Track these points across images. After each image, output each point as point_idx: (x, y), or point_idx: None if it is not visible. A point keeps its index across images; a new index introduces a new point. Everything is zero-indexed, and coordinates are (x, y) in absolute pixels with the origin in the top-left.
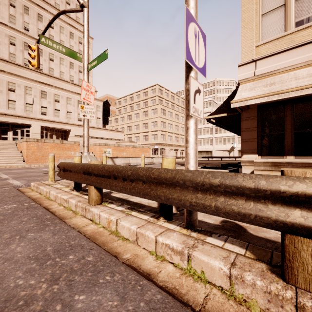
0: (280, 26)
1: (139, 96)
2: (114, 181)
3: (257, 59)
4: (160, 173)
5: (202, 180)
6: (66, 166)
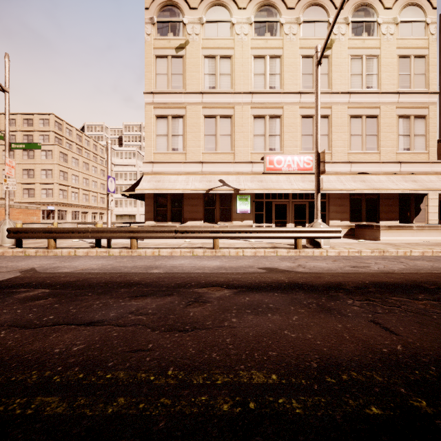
0: (165, 146)
1: (13, 122)
2: (73, 234)
3: (154, 162)
4: (98, 229)
5: (113, 230)
6: (22, 230)
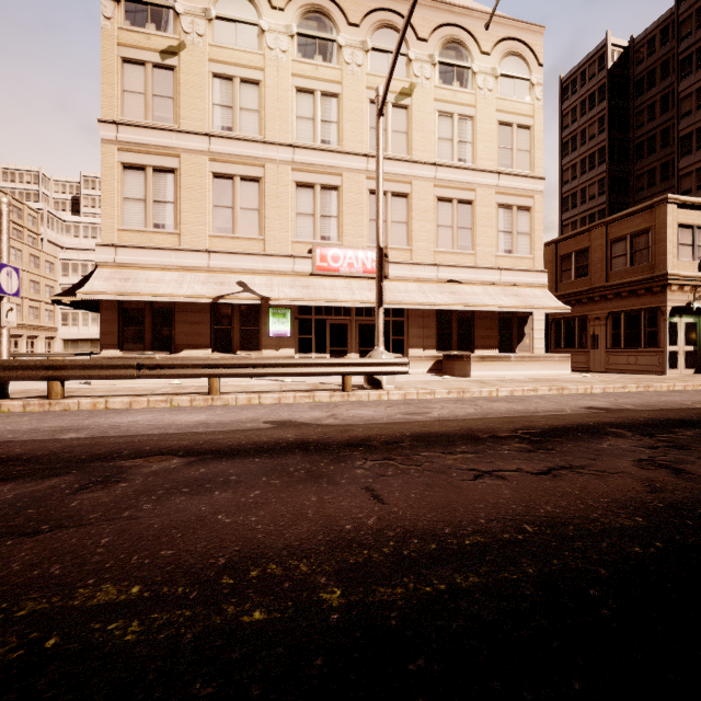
0: (141, 220)
1: None
2: None
3: (118, 246)
4: None
5: (9, 364)
6: None
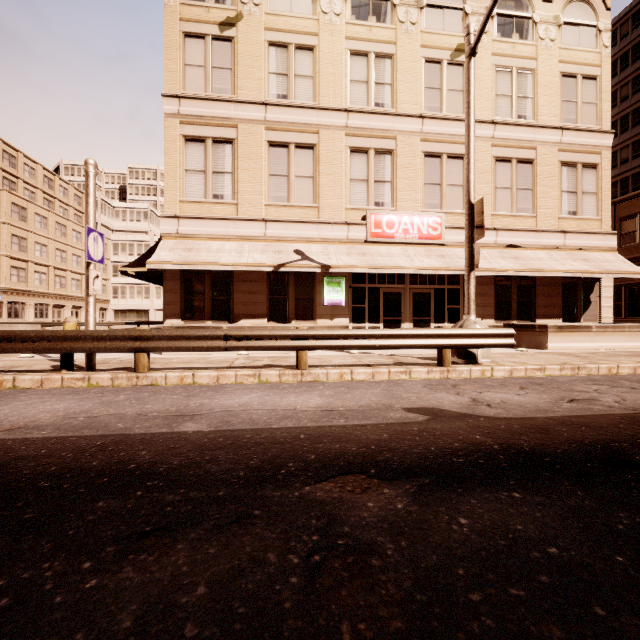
0: (201, 191)
1: None
2: (9, 344)
3: (180, 217)
4: (66, 333)
5: (97, 334)
6: None
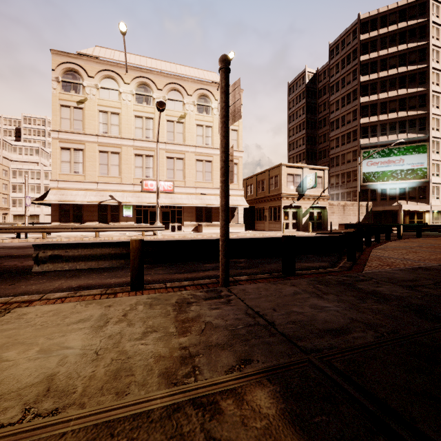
0: (68, 170)
1: None
2: (1, 230)
3: (59, 180)
4: (20, 227)
5: (30, 227)
6: None
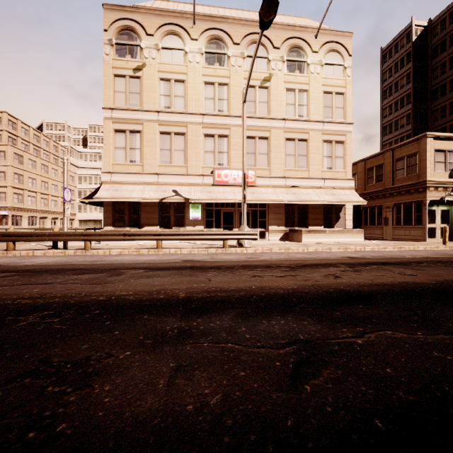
0: (123, 158)
1: None
2: (31, 237)
3: (112, 172)
4: (55, 233)
5: (68, 233)
6: None
